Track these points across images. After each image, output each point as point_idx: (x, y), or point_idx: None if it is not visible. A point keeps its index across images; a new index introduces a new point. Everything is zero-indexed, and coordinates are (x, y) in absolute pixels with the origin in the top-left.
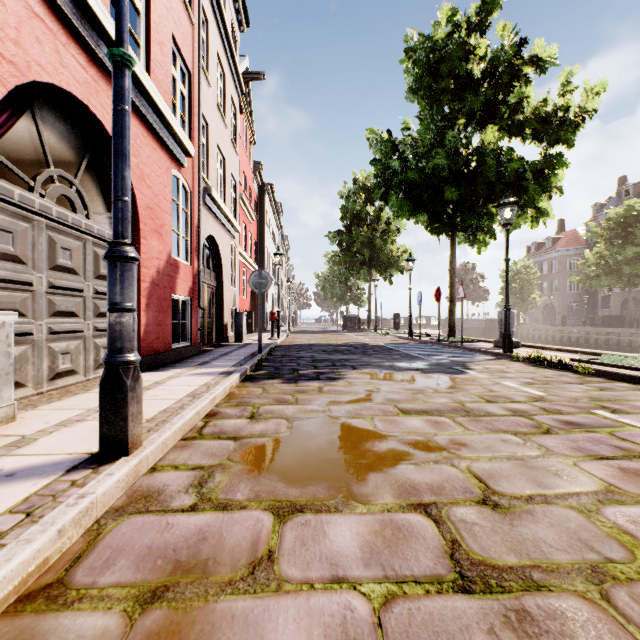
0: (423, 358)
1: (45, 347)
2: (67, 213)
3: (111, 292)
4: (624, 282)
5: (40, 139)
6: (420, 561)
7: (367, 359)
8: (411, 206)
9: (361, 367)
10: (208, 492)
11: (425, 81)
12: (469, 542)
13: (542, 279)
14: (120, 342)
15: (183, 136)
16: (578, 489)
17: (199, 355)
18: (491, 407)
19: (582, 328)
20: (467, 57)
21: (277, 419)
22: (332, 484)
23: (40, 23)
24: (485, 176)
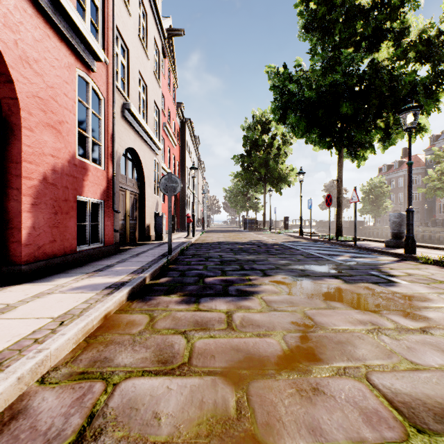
0: (328, 259)
1: None
2: None
3: None
4: None
5: None
6: None
7: (274, 260)
8: (307, 123)
9: (272, 272)
10: None
11: (319, 13)
12: None
13: (391, 192)
14: None
15: (87, 33)
16: None
17: (111, 256)
18: None
19: (426, 228)
20: None
21: None
22: None
23: None
24: (378, 91)
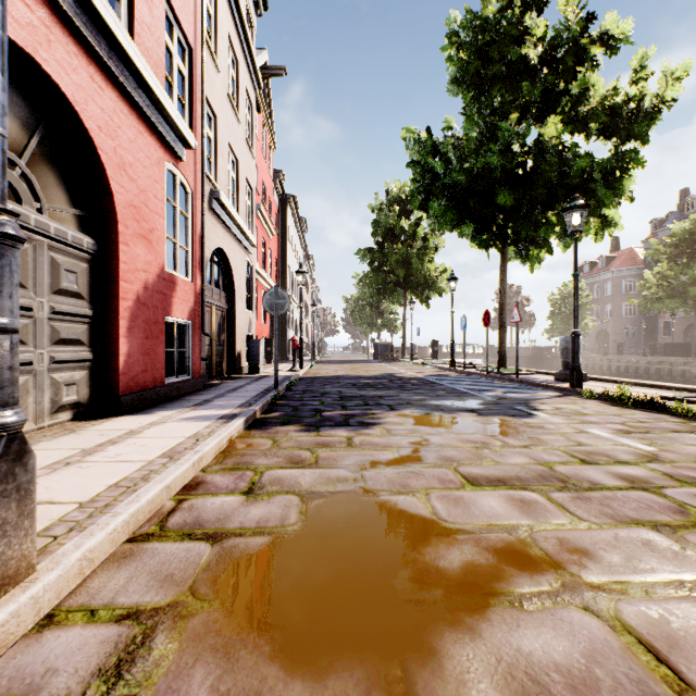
0: (474, 394)
1: None
2: None
3: None
4: (689, 306)
5: None
6: None
7: (406, 396)
8: (456, 214)
9: (400, 407)
10: None
11: (472, 67)
12: None
13: (594, 303)
14: None
15: (179, 120)
16: None
17: (202, 391)
18: (593, 472)
19: (642, 357)
20: (521, 40)
21: (286, 495)
22: (374, 669)
23: None
24: (545, 177)
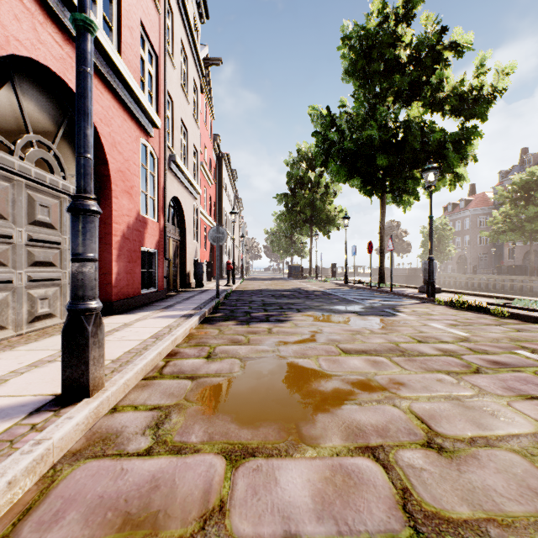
0: (358, 302)
1: (24, 293)
2: (45, 174)
3: (73, 243)
4: (526, 237)
5: (20, 108)
6: (373, 513)
7: (310, 303)
8: (347, 171)
9: (305, 310)
10: (164, 434)
11: (359, 64)
12: (420, 491)
13: (456, 234)
14: (82, 290)
15: (150, 109)
16: (517, 431)
17: (165, 299)
18: (423, 347)
19: (491, 276)
20: (395, 44)
21: (231, 359)
22: (282, 425)
23: (18, 2)
24: (411, 145)
